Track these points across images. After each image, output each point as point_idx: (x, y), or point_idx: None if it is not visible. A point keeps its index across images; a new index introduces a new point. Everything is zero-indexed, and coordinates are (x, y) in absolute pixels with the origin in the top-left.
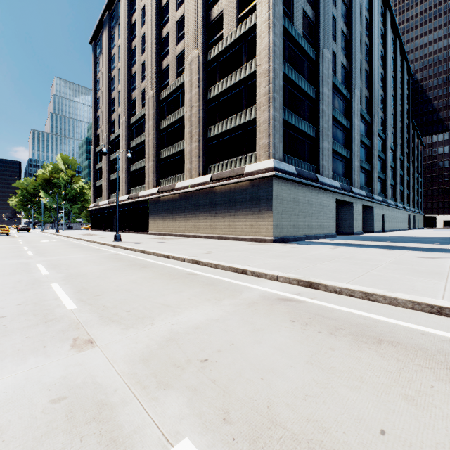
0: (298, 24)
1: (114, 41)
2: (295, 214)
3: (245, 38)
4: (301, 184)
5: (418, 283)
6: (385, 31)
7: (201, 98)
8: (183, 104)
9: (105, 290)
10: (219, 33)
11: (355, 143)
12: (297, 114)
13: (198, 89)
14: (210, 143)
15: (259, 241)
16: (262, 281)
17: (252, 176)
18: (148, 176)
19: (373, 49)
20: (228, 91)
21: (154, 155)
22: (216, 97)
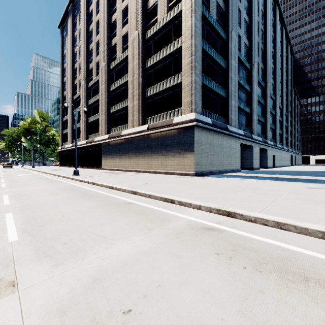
0: (213, 12)
1: (76, 25)
2: (211, 154)
3: (174, 22)
4: (215, 132)
5: (319, 212)
6: (275, 21)
7: (140, 67)
8: (127, 72)
9: (51, 220)
10: (154, 18)
11: (254, 102)
12: (212, 79)
13: (138, 60)
14: (147, 101)
15: (184, 175)
16: (187, 210)
17: (178, 126)
18: (101, 126)
19: (266, 34)
20: (160, 62)
21: (105, 110)
22: (151, 66)
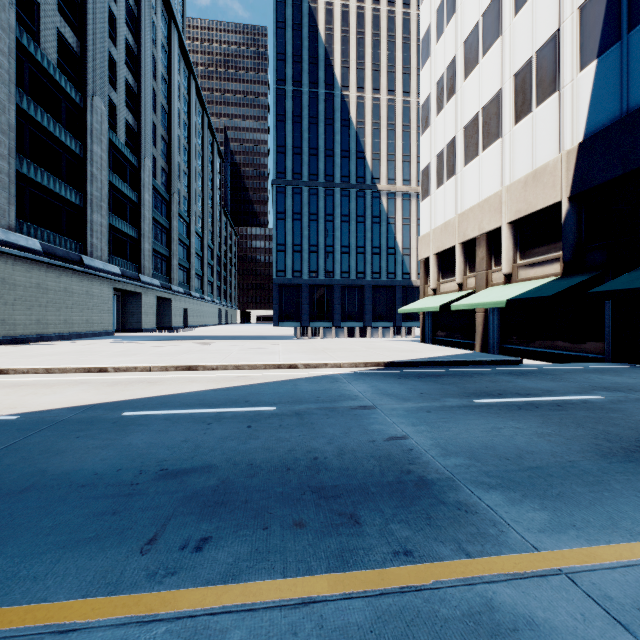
0: (49, 47)
1: None
2: (41, 306)
3: None
4: (52, 265)
5: (104, 360)
6: (190, 100)
7: None
8: None
9: None
10: None
11: (146, 222)
12: (49, 168)
13: None
14: None
15: None
16: None
17: None
18: None
19: (172, 117)
20: None
21: None
22: None
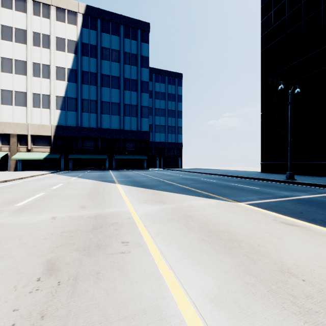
0: None
1: None
2: None
3: None
4: None
5: None
6: None
7: None
8: None
9: (46, 185)
10: None
11: None
12: None
13: None
14: None
15: None
16: (1, 184)
17: None
18: None
19: None
20: None
21: None
22: None
